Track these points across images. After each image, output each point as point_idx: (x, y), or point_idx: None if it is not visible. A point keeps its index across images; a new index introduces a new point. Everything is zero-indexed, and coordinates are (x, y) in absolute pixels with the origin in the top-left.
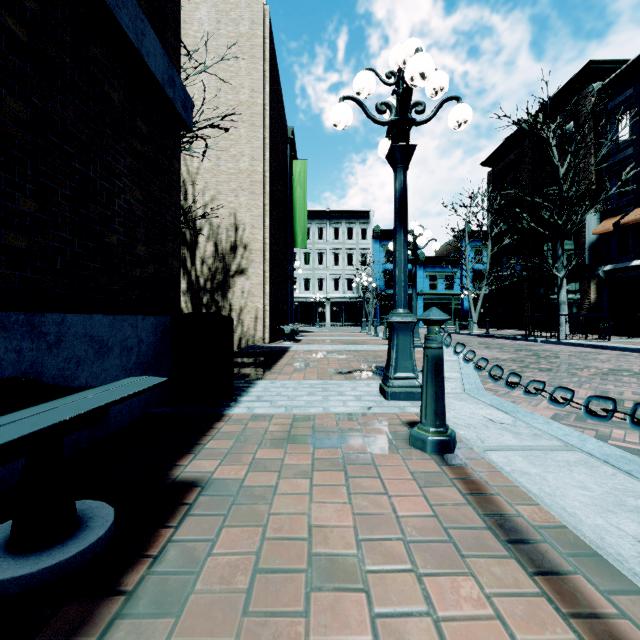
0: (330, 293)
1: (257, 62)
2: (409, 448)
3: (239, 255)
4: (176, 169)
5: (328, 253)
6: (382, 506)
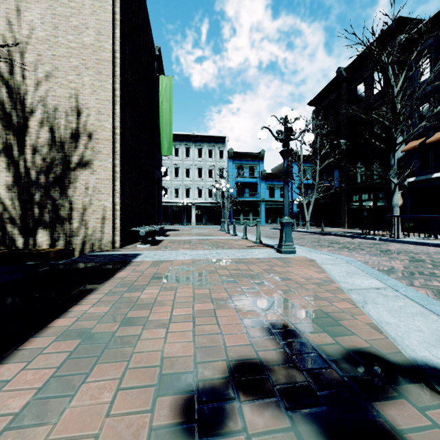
0: (195, 199)
1: None
2: None
3: (82, 144)
4: None
5: (193, 168)
6: None
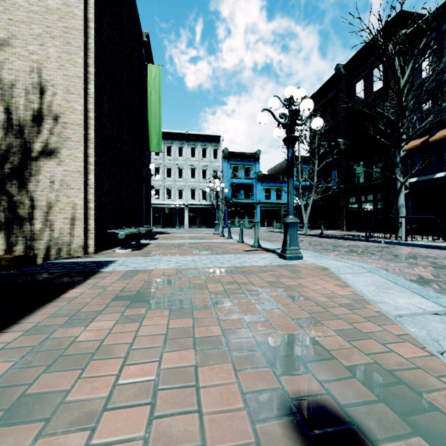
0: (188, 201)
1: None
2: None
3: (46, 129)
4: None
5: (186, 168)
6: None
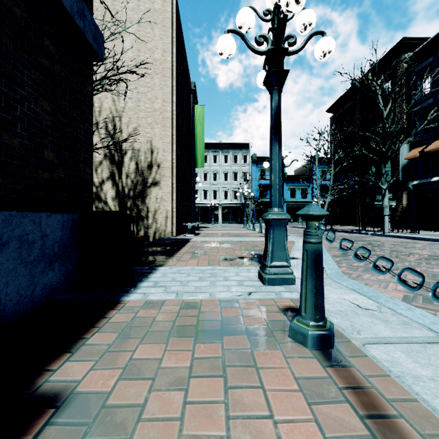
0: (221, 200)
1: (167, 30)
2: (289, 340)
3: (154, 171)
4: (89, 92)
5: (220, 172)
6: (267, 437)
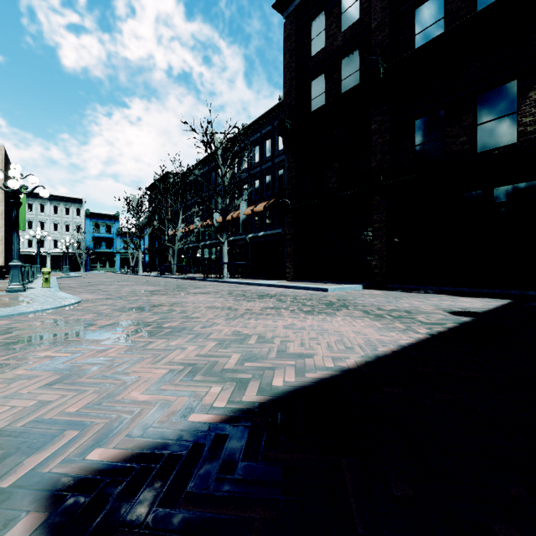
0: (51, 249)
1: None
2: None
3: None
4: None
5: (49, 222)
6: None
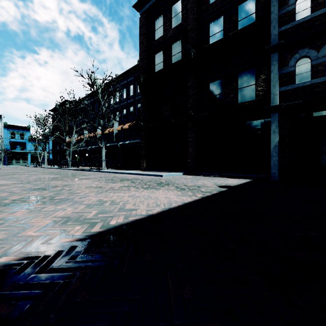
0: None
1: None
2: None
3: None
4: None
5: None
6: None
